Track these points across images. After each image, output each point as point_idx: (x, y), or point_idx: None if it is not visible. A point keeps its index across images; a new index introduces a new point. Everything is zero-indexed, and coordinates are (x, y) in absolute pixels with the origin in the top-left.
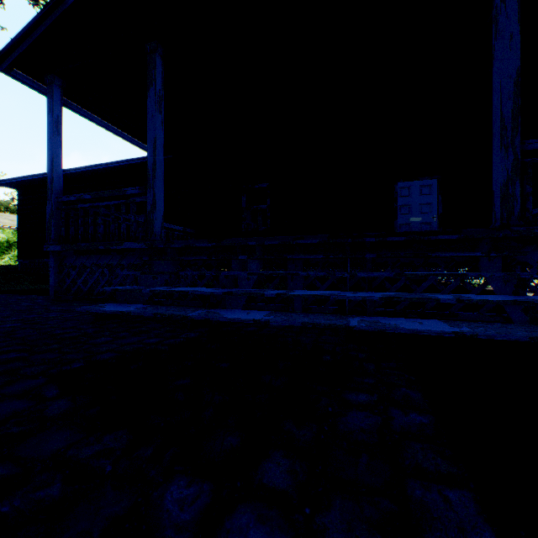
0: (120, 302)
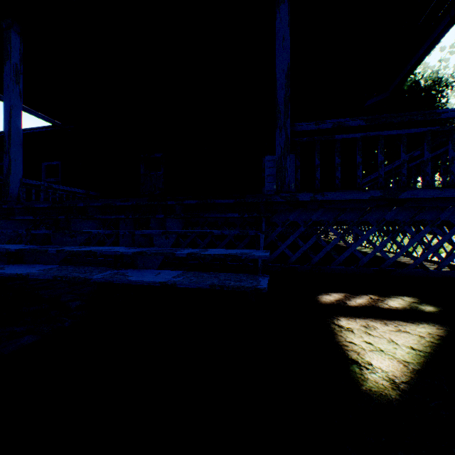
0: None
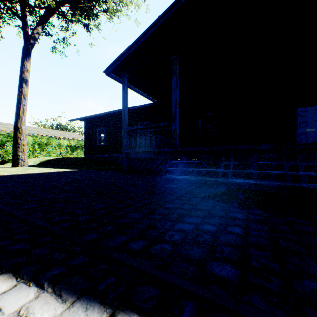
0: (174, 174)
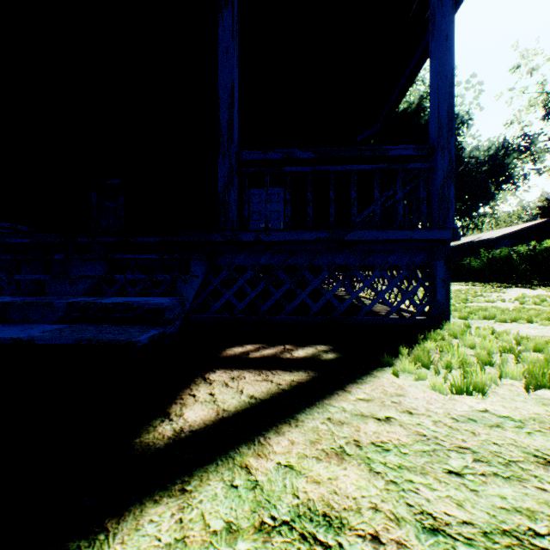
0: None
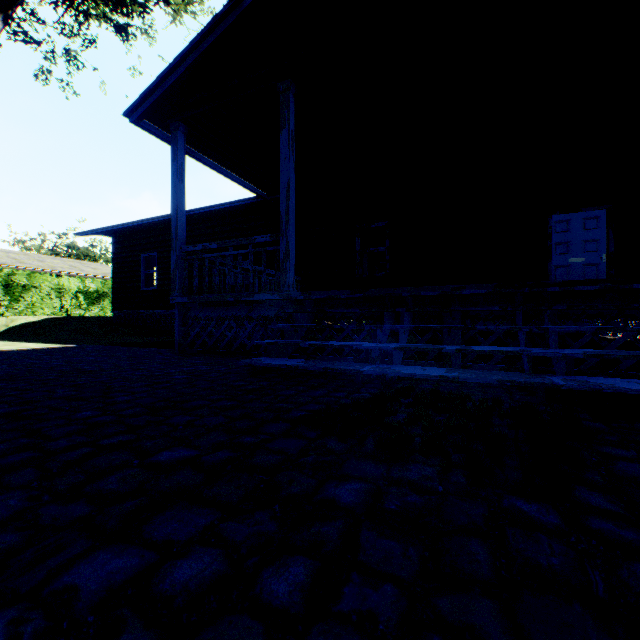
0: (271, 356)
